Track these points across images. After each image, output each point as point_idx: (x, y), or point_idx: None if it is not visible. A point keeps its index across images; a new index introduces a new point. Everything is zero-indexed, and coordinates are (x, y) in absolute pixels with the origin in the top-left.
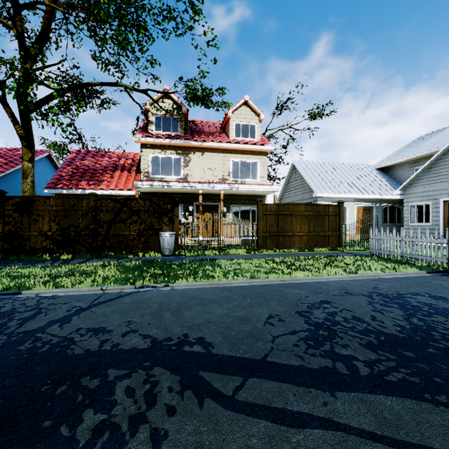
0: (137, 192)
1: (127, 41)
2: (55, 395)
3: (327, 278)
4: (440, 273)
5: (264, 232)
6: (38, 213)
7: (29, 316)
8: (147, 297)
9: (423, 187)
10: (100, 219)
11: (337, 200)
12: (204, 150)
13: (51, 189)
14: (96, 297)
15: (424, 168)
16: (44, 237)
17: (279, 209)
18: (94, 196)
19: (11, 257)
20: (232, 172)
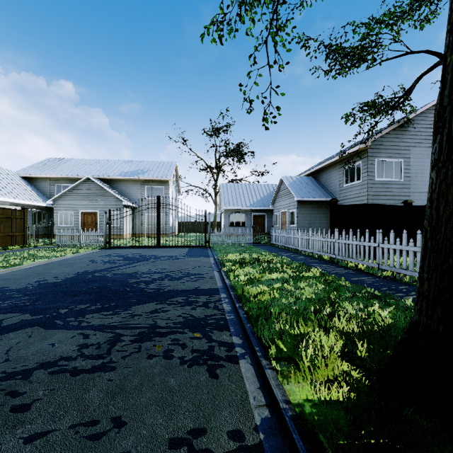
0: None
1: None
2: (90, 279)
3: (66, 257)
4: (102, 249)
5: None
6: None
7: None
8: None
9: (69, 201)
10: None
11: None
12: None
13: None
14: None
15: (70, 189)
16: None
17: None
18: None
19: None
20: None
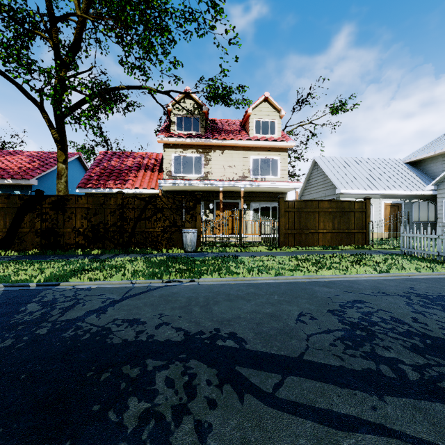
0: (160, 190)
1: (150, 45)
2: (99, 381)
3: (356, 276)
4: None
5: (285, 229)
6: (72, 211)
7: (69, 305)
8: (175, 292)
9: None
10: (127, 217)
11: (362, 197)
12: (224, 148)
13: (82, 188)
14: (127, 290)
15: None
16: (77, 233)
17: (301, 206)
18: (121, 194)
19: (48, 251)
20: (252, 169)
